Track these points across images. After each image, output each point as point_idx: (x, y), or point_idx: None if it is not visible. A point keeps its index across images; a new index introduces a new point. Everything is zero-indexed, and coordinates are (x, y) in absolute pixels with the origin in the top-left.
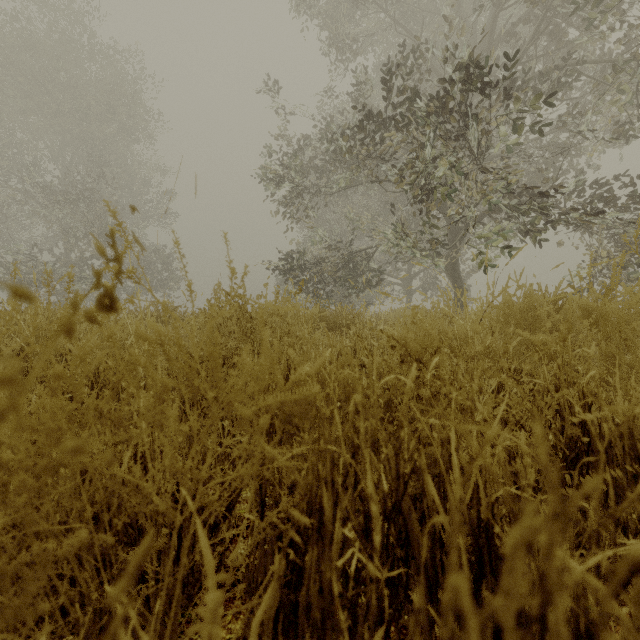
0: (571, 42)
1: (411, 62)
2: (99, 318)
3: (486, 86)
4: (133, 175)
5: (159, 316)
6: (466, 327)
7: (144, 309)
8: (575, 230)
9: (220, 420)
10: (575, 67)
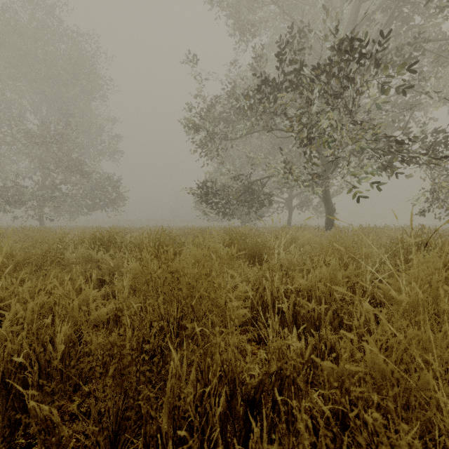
0: (416, 25)
1: (297, 40)
2: (20, 289)
3: (362, 57)
4: (91, 123)
5: (103, 241)
6: (403, 299)
7: (91, 235)
8: (420, 167)
9: (143, 436)
10: (420, 44)
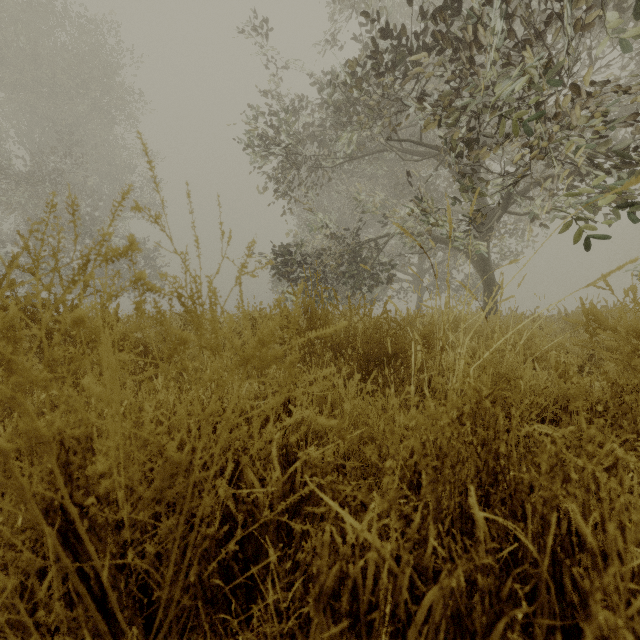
0: None
1: None
2: None
3: None
4: (113, 161)
5: None
6: None
7: None
8: None
9: None
10: None
